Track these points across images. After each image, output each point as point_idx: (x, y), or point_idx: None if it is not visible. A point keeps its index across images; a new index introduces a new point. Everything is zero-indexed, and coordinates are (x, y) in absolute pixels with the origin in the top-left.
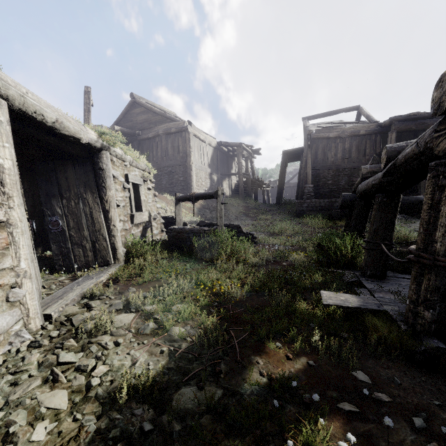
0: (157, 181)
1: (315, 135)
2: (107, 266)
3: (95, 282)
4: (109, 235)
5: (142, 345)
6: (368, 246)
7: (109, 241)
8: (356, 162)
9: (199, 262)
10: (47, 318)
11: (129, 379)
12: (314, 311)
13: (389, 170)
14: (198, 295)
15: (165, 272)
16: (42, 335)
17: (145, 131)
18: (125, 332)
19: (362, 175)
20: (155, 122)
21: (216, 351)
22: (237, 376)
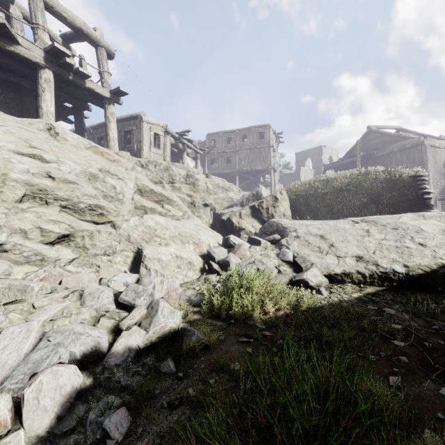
0: None
1: None
2: None
3: None
4: None
5: None
6: None
7: None
8: None
9: None
10: None
11: None
12: None
13: None
14: None
15: None
16: None
17: (379, 150)
18: None
19: None
20: (389, 143)
21: None
22: None
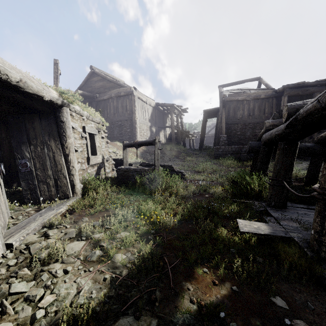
0: (110, 132)
1: (228, 98)
2: (67, 199)
3: (54, 213)
4: (68, 174)
5: (88, 272)
6: (272, 182)
7: (69, 179)
8: (258, 118)
9: (141, 195)
10: (8, 247)
11: (72, 311)
12: (233, 238)
13: (290, 123)
14: (139, 223)
15: (113, 203)
16: (2, 263)
17: (101, 94)
18: (75, 259)
19: (265, 127)
20: (109, 88)
21: (152, 277)
22: (171, 304)
